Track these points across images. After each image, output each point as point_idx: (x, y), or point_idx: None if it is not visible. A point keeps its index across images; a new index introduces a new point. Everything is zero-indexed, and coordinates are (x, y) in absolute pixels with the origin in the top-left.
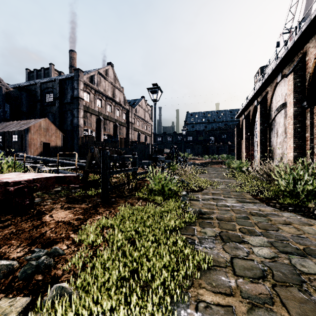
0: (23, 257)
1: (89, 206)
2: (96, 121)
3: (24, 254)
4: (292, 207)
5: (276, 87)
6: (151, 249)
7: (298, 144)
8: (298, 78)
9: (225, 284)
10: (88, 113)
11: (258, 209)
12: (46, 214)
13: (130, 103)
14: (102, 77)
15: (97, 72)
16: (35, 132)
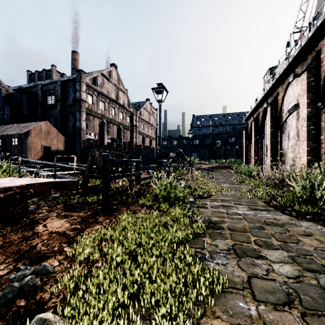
0: (6, 277)
1: (88, 214)
2: (99, 124)
3: (8, 272)
4: (310, 216)
5: (287, 87)
6: (155, 266)
7: (312, 148)
8: (312, 77)
9: (244, 312)
10: (90, 116)
11: (273, 217)
12: (39, 223)
13: (134, 106)
14: (105, 78)
15: (100, 74)
16: (35, 135)
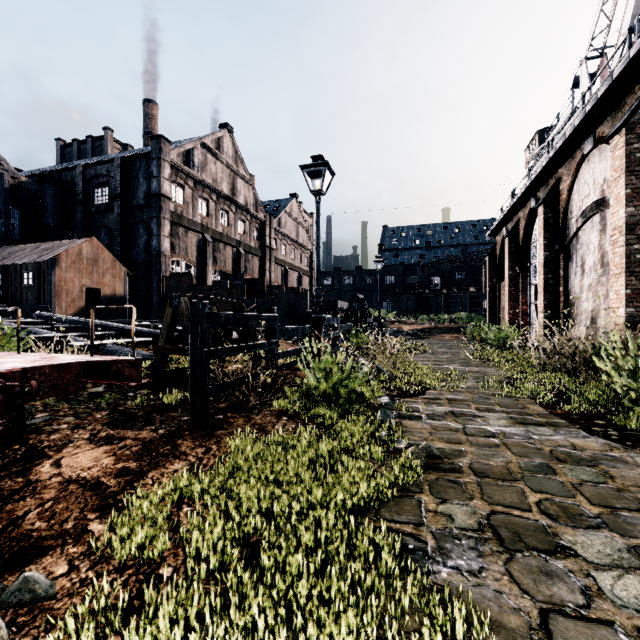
0: None
1: (159, 435)
2: (197, 244)
3: None
4: None
5: (580, 165)
6: (304, 582)
7: (637, 290)
8: (637, 141)
9: None
10: (180, 227)
11: (568, 442)
12: (46, 457)
13: (268, 208)
14: (209, 153)
15: (199, 144)
16: (69, 265)
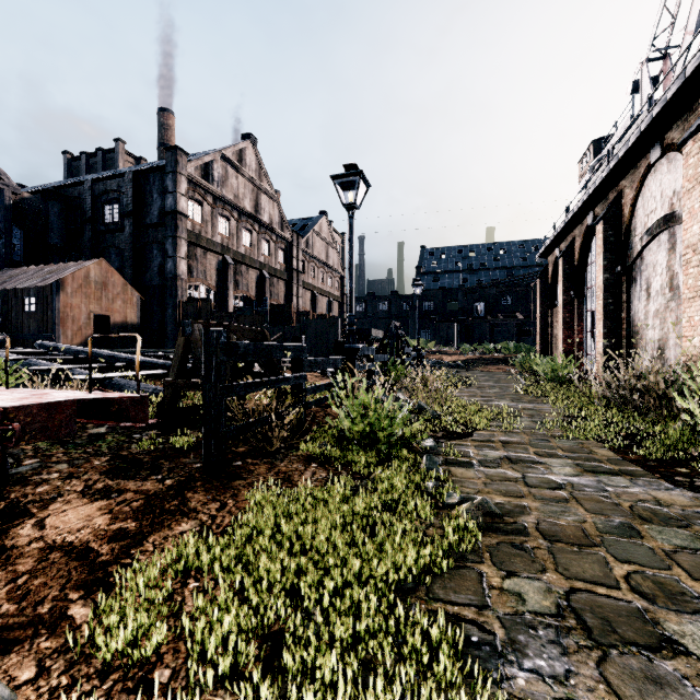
0: None
1: (166, 486)
2: (217, 266)
3: None
4: None
5: (646, 176)
6: (340, 699)
7: None
8: None
9: None
10: (198, 248)
11: (650, 496)
12: (28, 515)
13: (295, 227)
14: (231, 166)
15: (219, 156)
16: (75, 290)
